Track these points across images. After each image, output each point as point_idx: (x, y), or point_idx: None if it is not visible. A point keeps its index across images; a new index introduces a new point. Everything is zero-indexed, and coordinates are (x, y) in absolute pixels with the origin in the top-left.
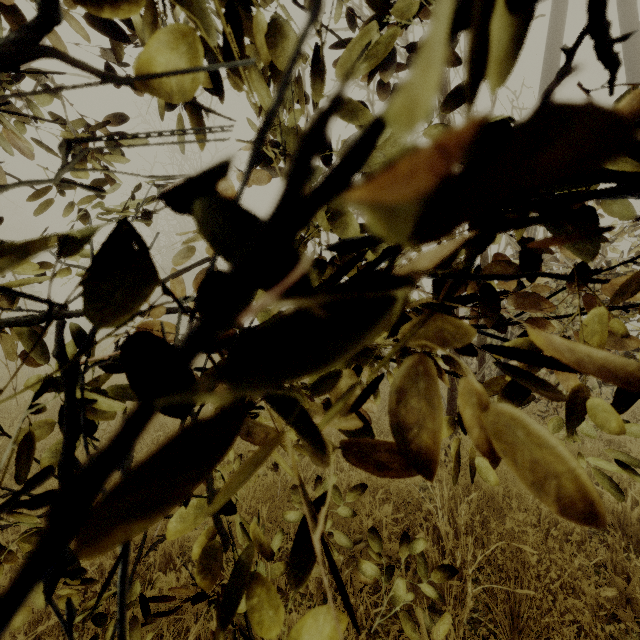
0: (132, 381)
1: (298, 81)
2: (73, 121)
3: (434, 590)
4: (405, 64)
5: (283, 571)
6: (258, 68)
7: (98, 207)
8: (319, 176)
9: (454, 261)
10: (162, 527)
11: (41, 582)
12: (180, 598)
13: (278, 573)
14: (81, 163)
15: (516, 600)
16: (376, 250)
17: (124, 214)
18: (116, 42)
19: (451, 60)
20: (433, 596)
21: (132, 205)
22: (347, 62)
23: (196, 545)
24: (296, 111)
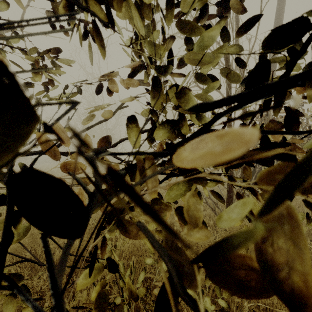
0: (29, 220)
1: (154, 22)
2: (30, 49)
3: (226, 304)
4: (211, 16)
5: (144, 293)
6: (133, 2)
7: (45, 96)
8: (169, 72)
9: (231, 126)
10: (80, 264)
11: (10, 305)
12: (89, 302)
13: (141, 294)
14: (36, 72)
15: (270, 309)
16: (200, 117)
17: (58, 100)
18: (54, 5)
19: (240, 10)
20: (226, 308)
21: (64, 96)
22: (187, 1)
23: (96, 291)
24: (156, 32)
